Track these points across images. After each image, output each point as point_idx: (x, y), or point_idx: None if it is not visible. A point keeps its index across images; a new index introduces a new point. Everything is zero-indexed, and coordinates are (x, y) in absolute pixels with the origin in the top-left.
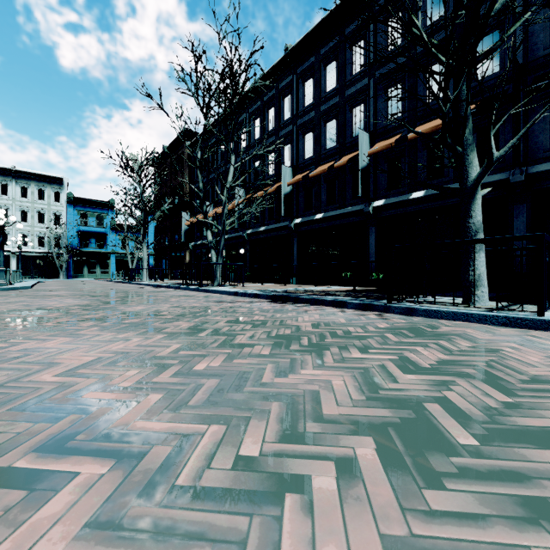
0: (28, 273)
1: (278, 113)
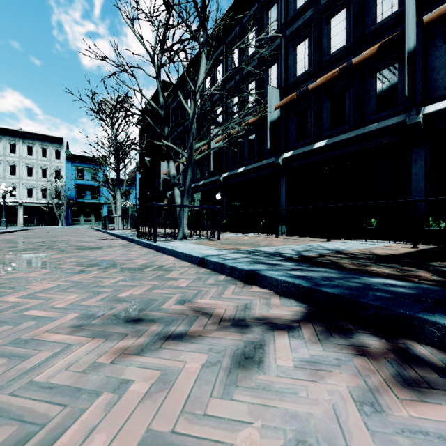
0: (33, 221)
1: (260, 30)
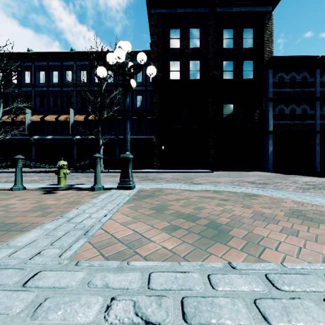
0: None
1: (20, 77)
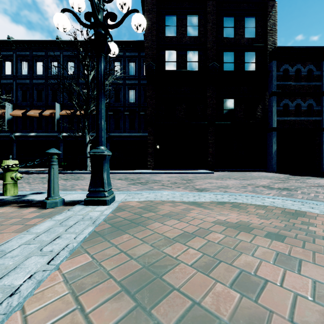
0: None
1: None
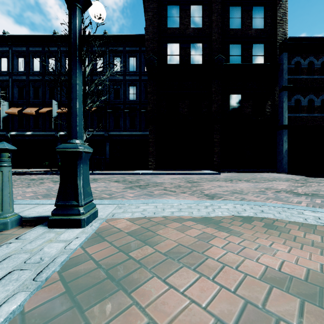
0: None
1: None
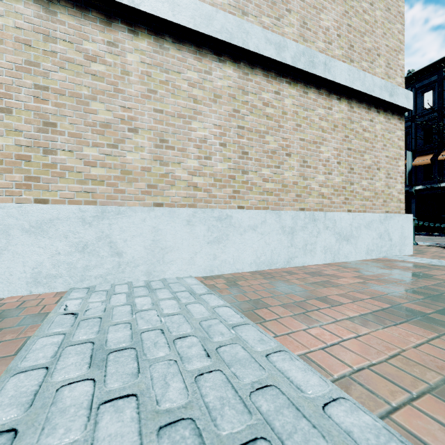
0: None
1: None
